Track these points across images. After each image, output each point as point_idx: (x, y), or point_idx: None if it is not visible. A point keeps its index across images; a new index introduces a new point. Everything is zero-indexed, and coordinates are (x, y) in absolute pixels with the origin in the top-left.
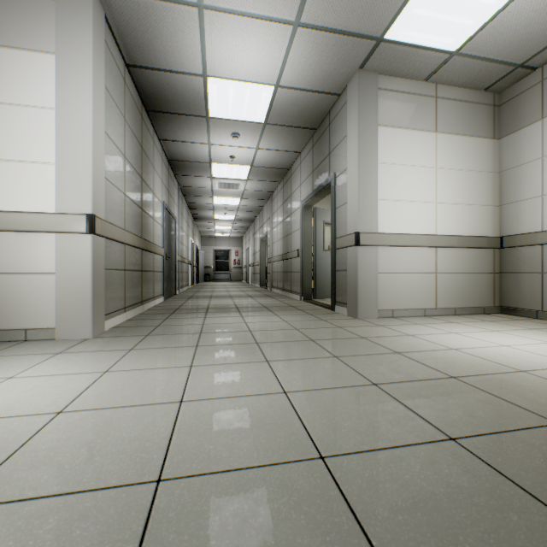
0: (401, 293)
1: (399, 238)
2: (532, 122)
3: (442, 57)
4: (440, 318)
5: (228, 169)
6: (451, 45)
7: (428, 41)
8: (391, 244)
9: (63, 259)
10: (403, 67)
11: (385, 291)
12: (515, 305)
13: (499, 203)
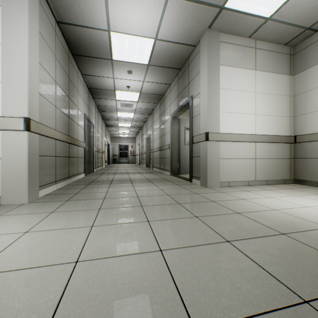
0: (234, 171)
1: (233, 136)
2: (314, 64)
3: (260, 21)
4: (258, 187)
5: (126, 95)
6: (267, 13)
7: (253, 9)
8: (228, 140)
9: (7, 148)
10: (236, 27)
11: (224, 169)
12: (304, 178)
13: (293, 115)
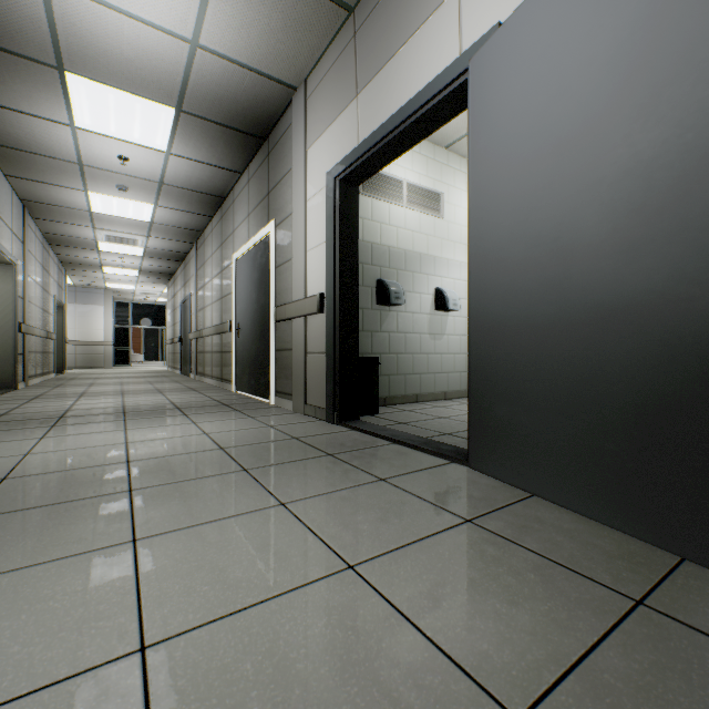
0: None
1: None
2: None
3: None
4: None
5: (125, 251)
6: None
7: None
8: None
9: None
10: None
11: None
12: None
13: None
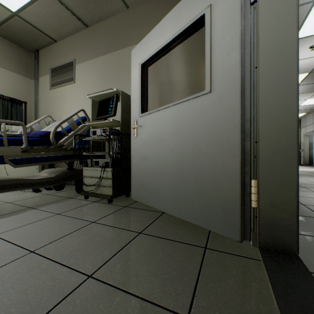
0: None
1: None
2: None
3: None
4: None
5: None
6: None
7: None
8: None
9: None
10: None
11: None
12: None
13: None
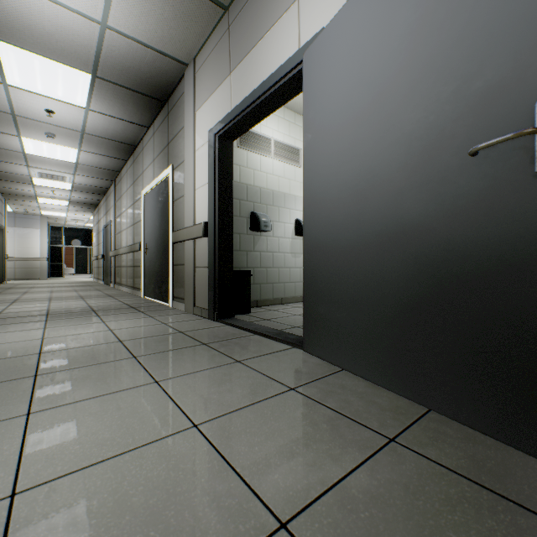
0: None
1: None
2: None
3: None
4: None
5: (56, 185)
6: None
7: None
8: None
9: None
10: None
11: None
12: None
13: None
